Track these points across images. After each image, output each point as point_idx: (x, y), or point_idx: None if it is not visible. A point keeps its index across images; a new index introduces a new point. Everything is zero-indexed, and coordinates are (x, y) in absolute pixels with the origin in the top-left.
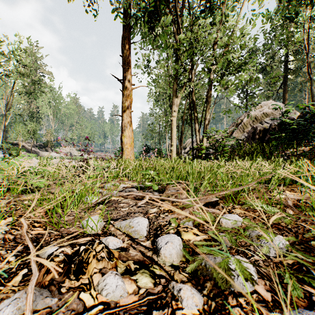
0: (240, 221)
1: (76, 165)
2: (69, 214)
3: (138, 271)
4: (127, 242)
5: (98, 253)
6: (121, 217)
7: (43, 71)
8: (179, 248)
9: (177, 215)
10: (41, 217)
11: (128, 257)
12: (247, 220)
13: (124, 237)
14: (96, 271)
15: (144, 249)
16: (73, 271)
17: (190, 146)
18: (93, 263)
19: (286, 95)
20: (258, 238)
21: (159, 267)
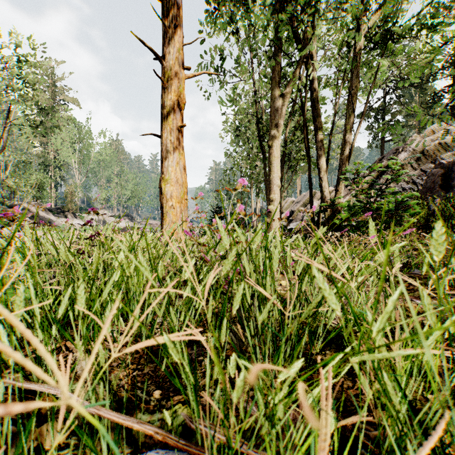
0: None
1: None
2: None
3: None
4: None
5: None
6: None
7: (64, 98)
8: None
9: None
10: None
11: None
12: None
13: None
14: None
15: None
16: None
17: (290, 209)
18: None
19: None
20: None
21: None
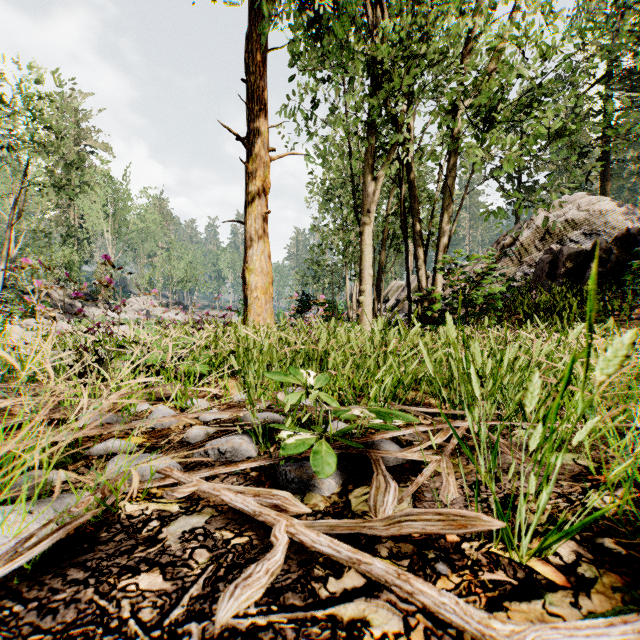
0: None
1: None
2: None
3: None
4: None
5: None
6: None
7: (92, 143)
8: None
9: None
10: None
11: None
12: None
13: None
14: None
15: None
16: None
17: (397, 296)
18: None
19: (608, 185)
20: None
21: None
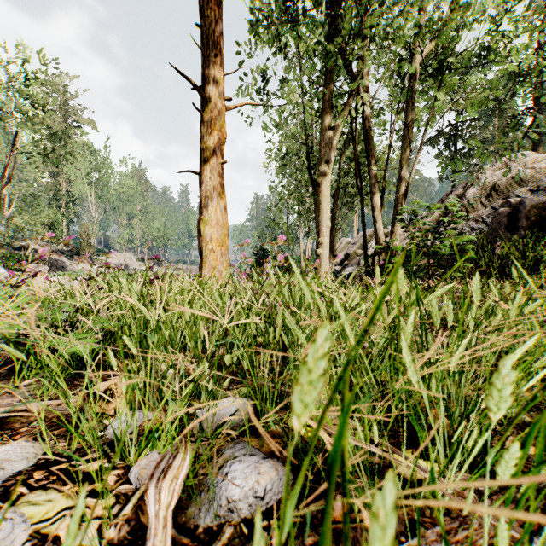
0: None
1: None
2: None
3: None
4: None
5: None
6: None
7: (78, 119)
8: None
9: None
10: None
11: None
12: None
13: None
14: None
15: None
16: None
17: (346, 251)
18: None
19: (539, 150)
20: None
21: None
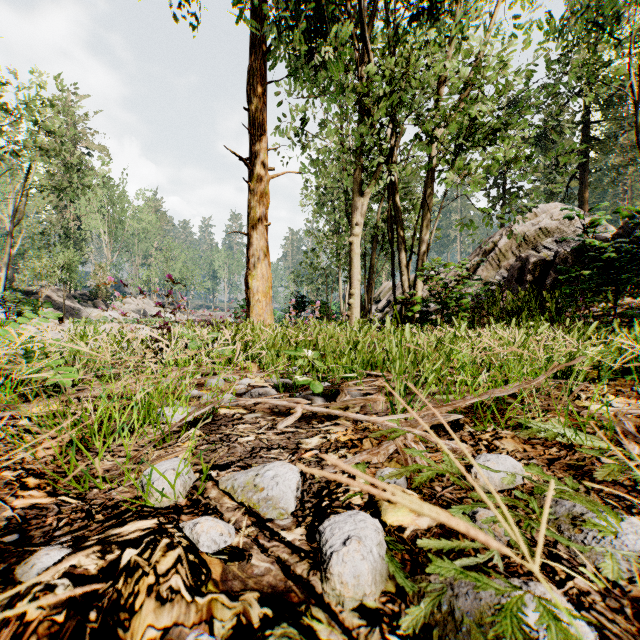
0: (523, 475)
1: (140, 337)
2: (116, 453)
3: (270, 631)
4: (247, 533)
5: (164, 577)
6: (238, 459)
7: (88, 145)
8: (379, 554)
9: (368, 456)
10: (50, 460)
11: (246, 579)
12: (535, 470)
13: (240, 517)
14: (154, 637)
15: (288, 553)
16: (90, 633)
17: (388, 297)
18: (147, 610)
19: (586, 193)
20: (578, 526)
21: (326, 613)
